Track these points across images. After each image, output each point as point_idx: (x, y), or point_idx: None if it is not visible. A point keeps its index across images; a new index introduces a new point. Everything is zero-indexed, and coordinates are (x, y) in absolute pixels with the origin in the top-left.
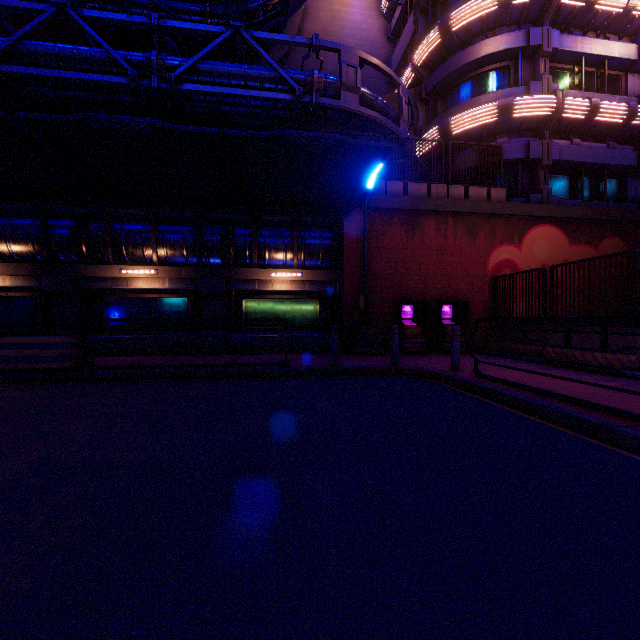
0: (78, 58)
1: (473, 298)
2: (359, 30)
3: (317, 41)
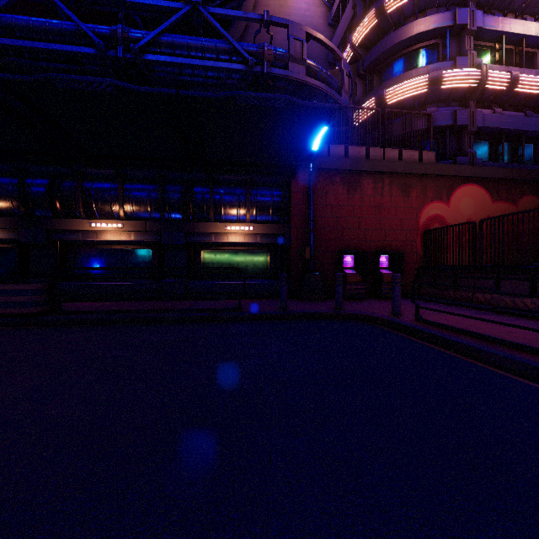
0: (50, 30)
1: (407, 249)
2: (304, 16)
3: (267, 17)
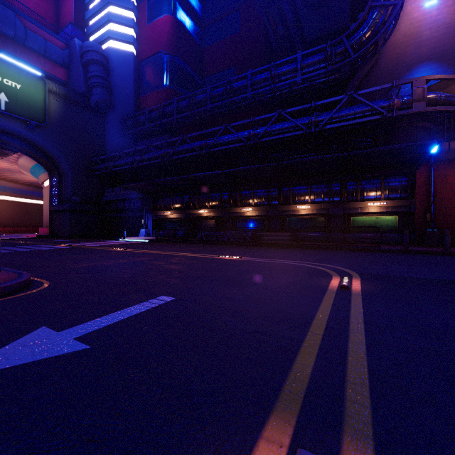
0: (284, 129)
1: None
2: (435, 21)
3: (396, 83)
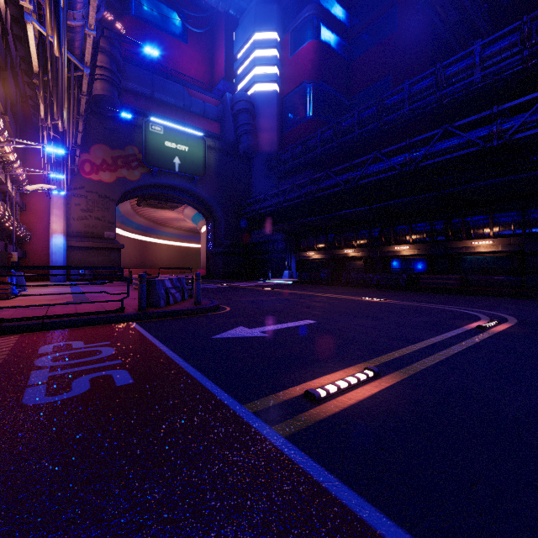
0: (452, 147)
1: None
2: None
3: None
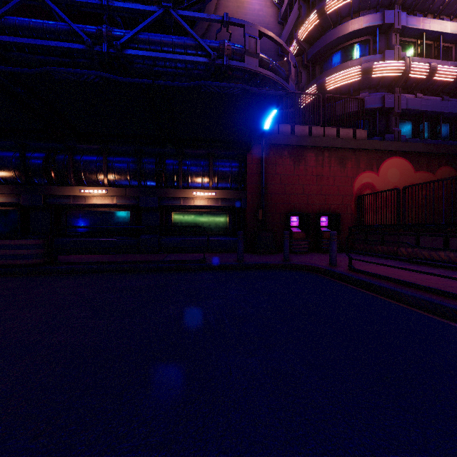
0: (47, 30)
1: (343, 211)
2: (257, 16)
3: (227, 18)
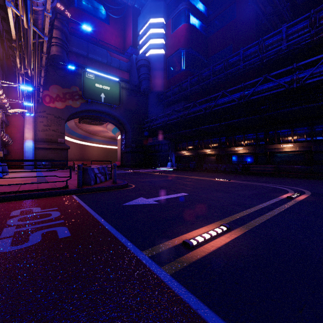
0: (269, 88)
1: None
2: None
3: None
